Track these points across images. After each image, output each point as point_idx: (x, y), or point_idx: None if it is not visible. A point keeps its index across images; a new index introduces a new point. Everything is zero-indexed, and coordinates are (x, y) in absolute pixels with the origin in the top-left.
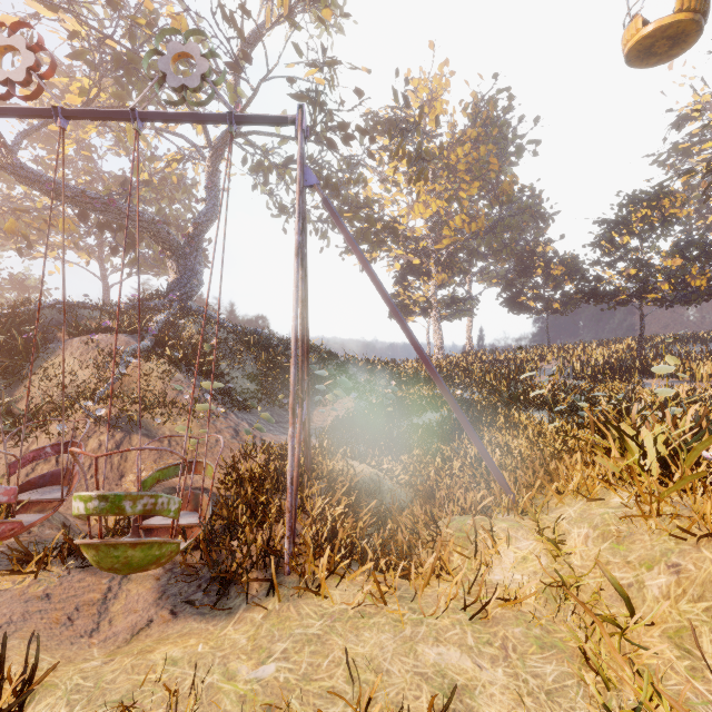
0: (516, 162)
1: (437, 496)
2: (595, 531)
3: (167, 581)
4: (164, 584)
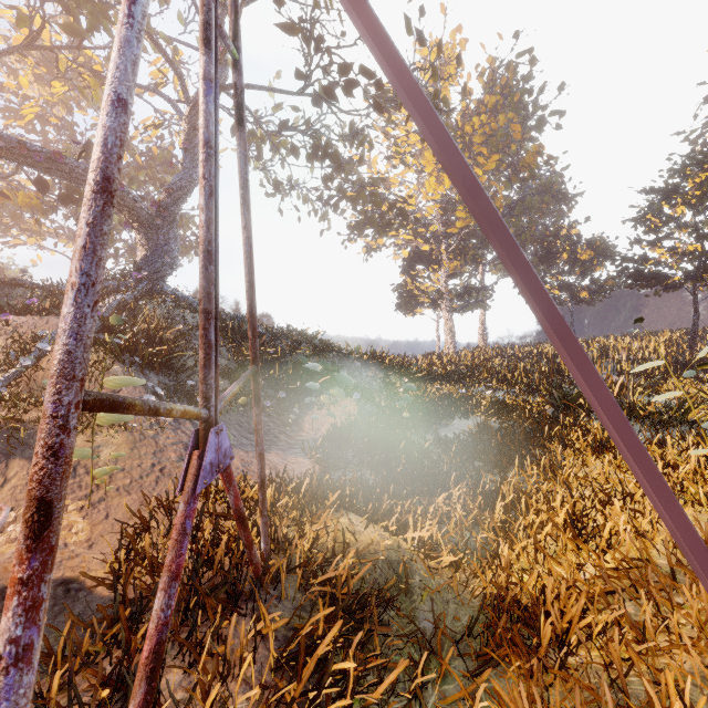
0: (536, 138)
1: (545, 636)
2: None
3: None
4: None
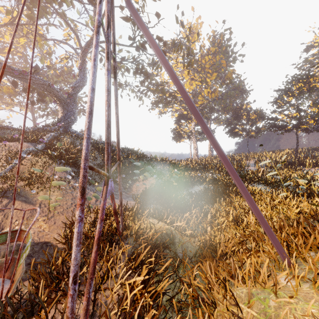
0: (233, 66)
1: (218, 252)
2: None
3: None
4: None
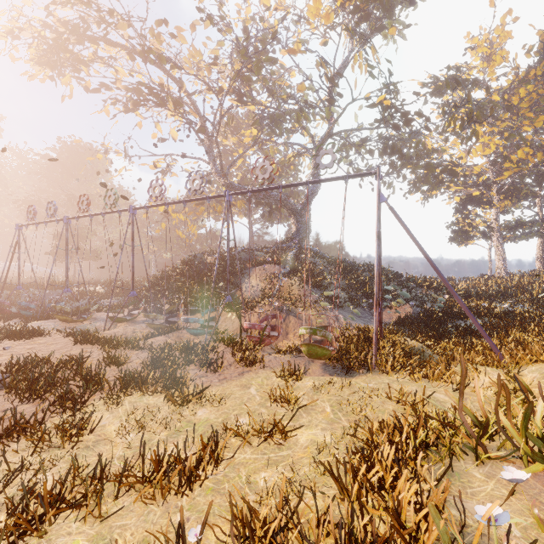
0: None
1: (458, 359)
2: (540, 375)
3: (324, 367)
4: (324, 368)
